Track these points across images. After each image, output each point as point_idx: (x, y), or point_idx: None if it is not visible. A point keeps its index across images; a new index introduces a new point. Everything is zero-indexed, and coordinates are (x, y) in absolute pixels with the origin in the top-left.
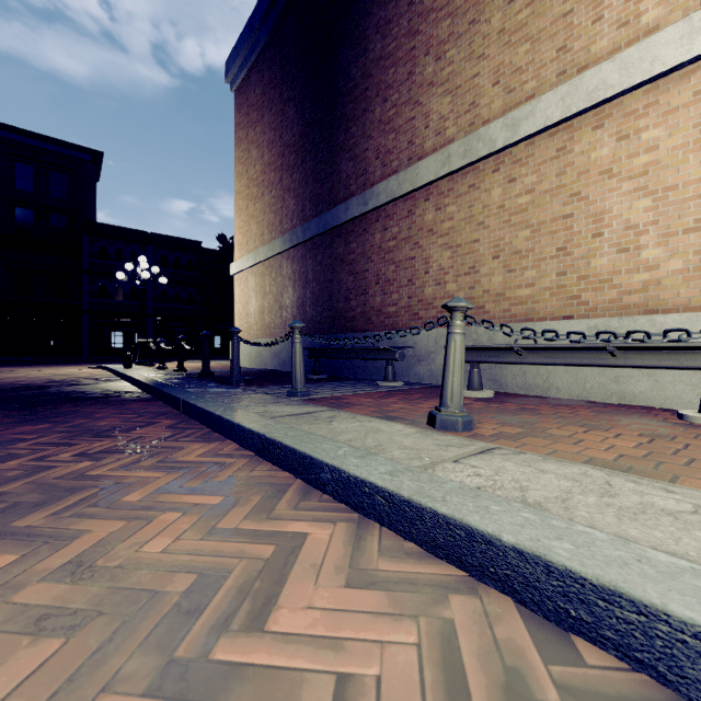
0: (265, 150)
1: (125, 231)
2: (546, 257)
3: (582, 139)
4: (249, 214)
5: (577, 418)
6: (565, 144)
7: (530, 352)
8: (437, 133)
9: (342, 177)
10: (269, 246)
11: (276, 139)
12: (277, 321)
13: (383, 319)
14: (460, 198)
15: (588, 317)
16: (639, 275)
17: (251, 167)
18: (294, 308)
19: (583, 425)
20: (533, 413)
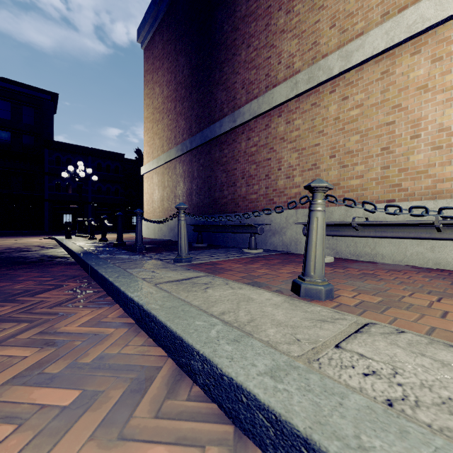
0: (164, 87)
1: (73, 147)
2: (372, 155)
3: (402, 63)
4: (153, 132)
5: (415, 283)
6: (388, 68)
7: (364, 227)
8: (287, 66)
9: (217, 103)
10: (167, 154)
11: (172, 79)
12: (173, 206)
13: (247, 203)
14: (305, 114)
15: (407, 200)
16: (450, 167)
17: (155, 99)
18: (184, 196)
19: (424, 290)
20: (374, 278)
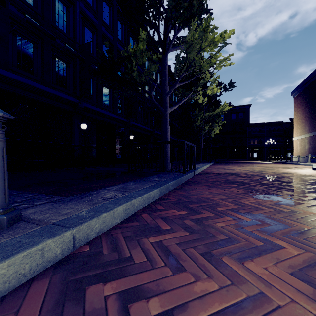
0: (301, 115)
1: (257, 124)
2: None
3: None
4: (297, 127)
5: None
6: None
7: None
8: None
9: None
10: (302, 136)
11: (303, 113)
12: (304, 152)
13: None
14: None
15: None
16: None
17: (298, 117)
18: (307, 149)
19: None
20: None
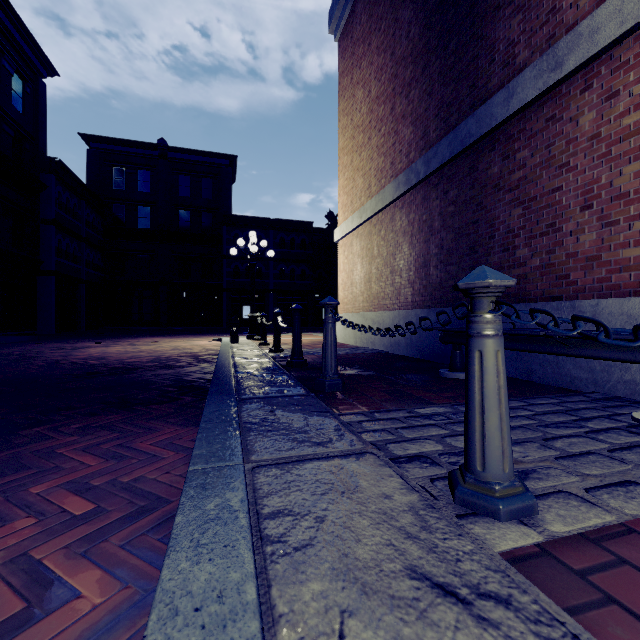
0: (372, 83)
1: (252, 220)
2: None
3: None
4: (353, 168)
5: None
6: None
7: None
8: None
9: (496, 53)
10: (378, 198)
11: (386, 61)
12: (387, 290)
13: (605, 274)
14: None
15: None
16: None
17: (356, 112)
18: (410, 271)
19: None
20: None
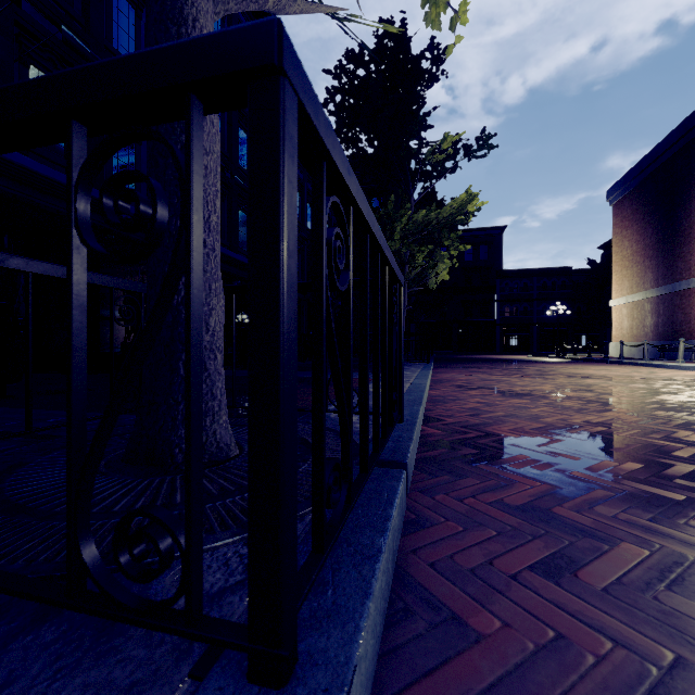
0: (633, 244)
1: (519, 271)
2: None
3: None
4: (622, 275)
5: None
6: None
7: None
8: None
9: (678, 269)
10: (636, 295)
11: (640, 240)
12: (641, 333)
13: None
14: None
15: None
16: None
17: (624, 250)
18: (651, 327)
19: None
20: None
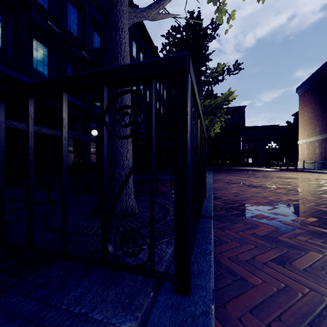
0: (309, 114)
1: (253, 127)
2: None
3: None
4: (304, 128)
5: None
6: None
7: None
8: None
9: None
10: (311, 138)
11: (313, 112)
12: (313, 157)
13: None
14: None
15: None
16: None
17: (304, 116)
18: (318, 154)
19: None
20: None
